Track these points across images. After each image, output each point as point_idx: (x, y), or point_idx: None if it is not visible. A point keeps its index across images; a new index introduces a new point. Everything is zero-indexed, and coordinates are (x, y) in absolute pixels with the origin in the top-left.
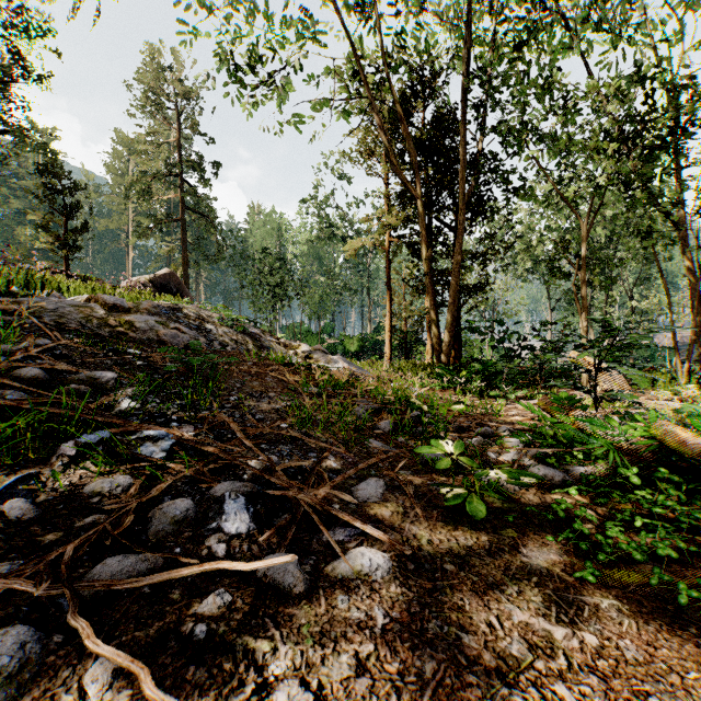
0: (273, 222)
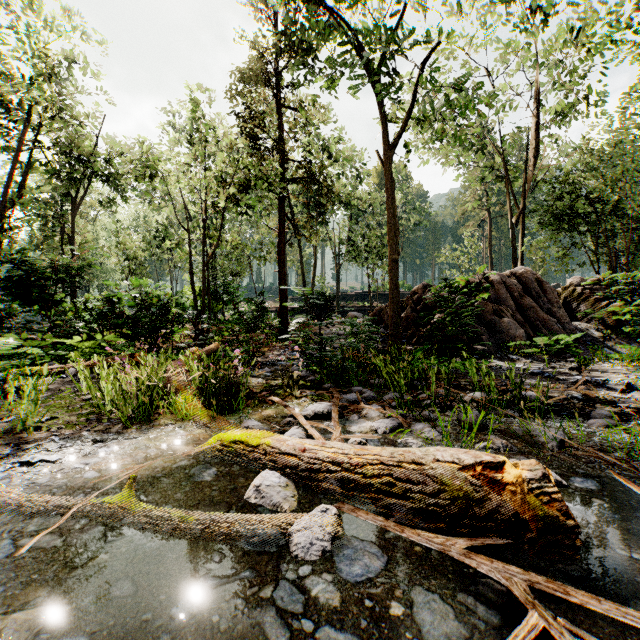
0: None
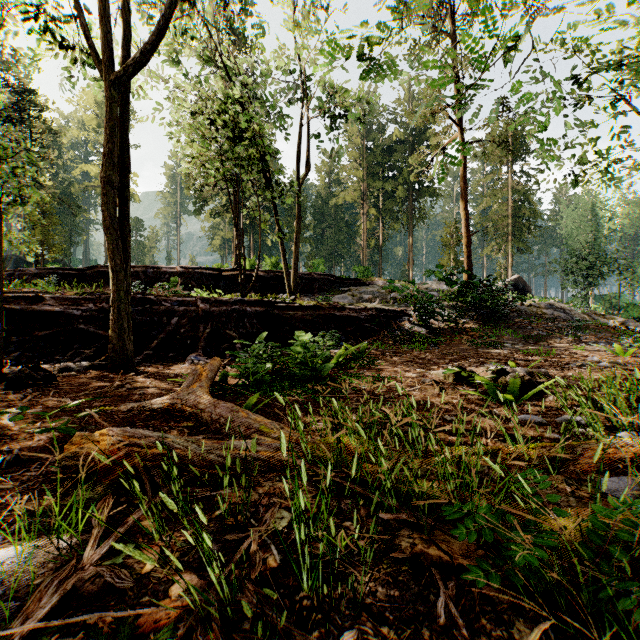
0: (584, 204)
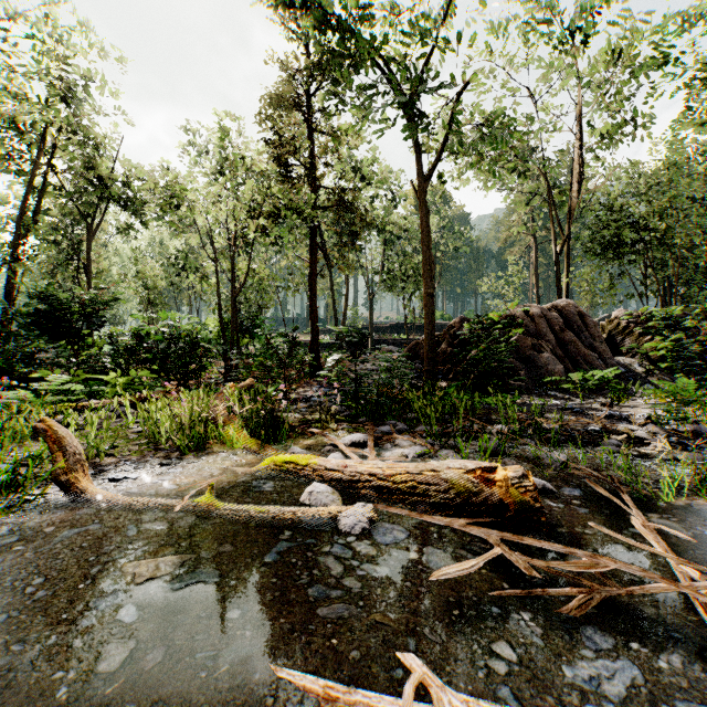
0: None
